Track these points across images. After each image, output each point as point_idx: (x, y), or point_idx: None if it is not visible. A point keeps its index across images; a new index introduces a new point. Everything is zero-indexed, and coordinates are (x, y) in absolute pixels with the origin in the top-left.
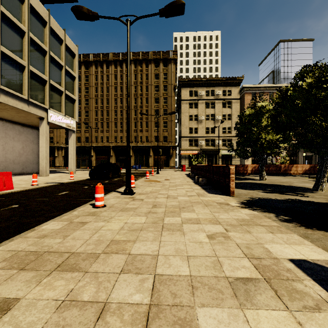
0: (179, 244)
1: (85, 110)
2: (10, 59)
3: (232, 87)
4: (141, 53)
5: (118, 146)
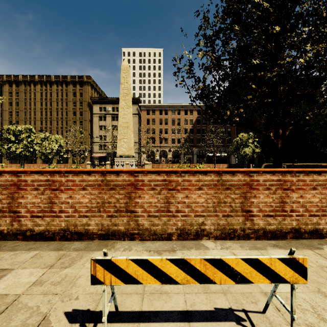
0: None
1: (16, 120)
2: None
3: (132, 105)
4: (61, 76)
5: None
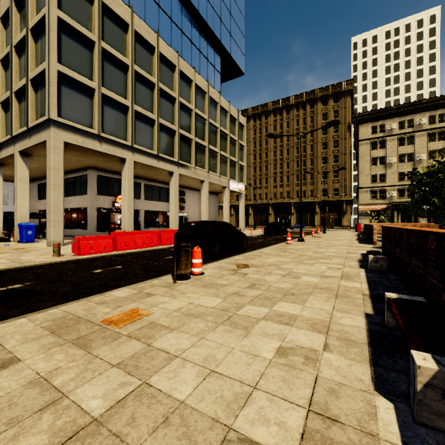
0: (325, 250)
1: None
2: (212, 151)
3: None
4: (304, 94)
5: (277, 203)
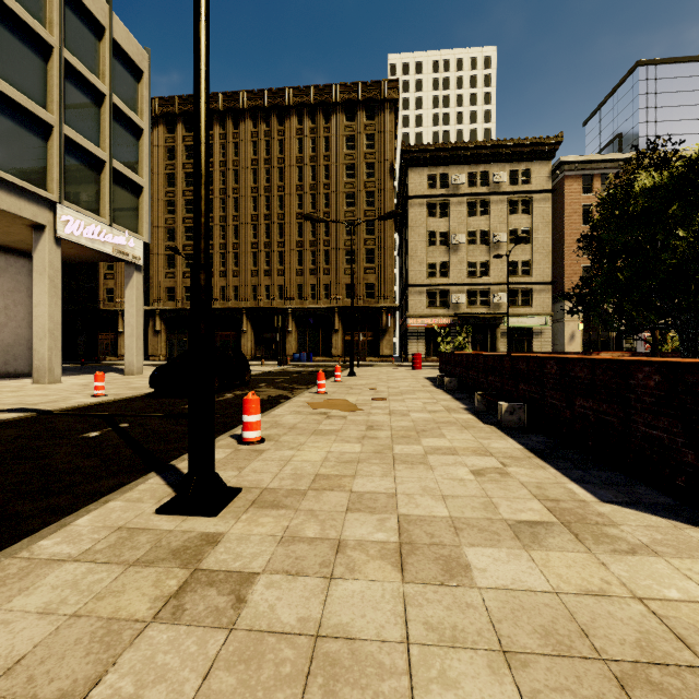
0: None
1: (185, 227)
2: None
3: (533, 163)
4: (313, 89)
5: (259, 309)
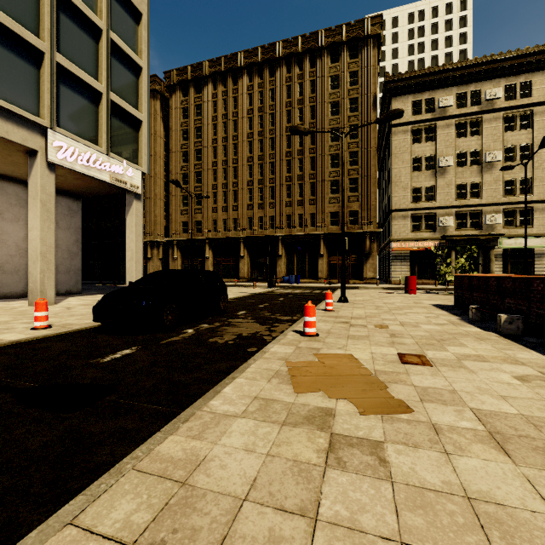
0: None
1: (195, 172)
2: None
3: (534, 74)
4: (300, 39)
5: (254, 238)
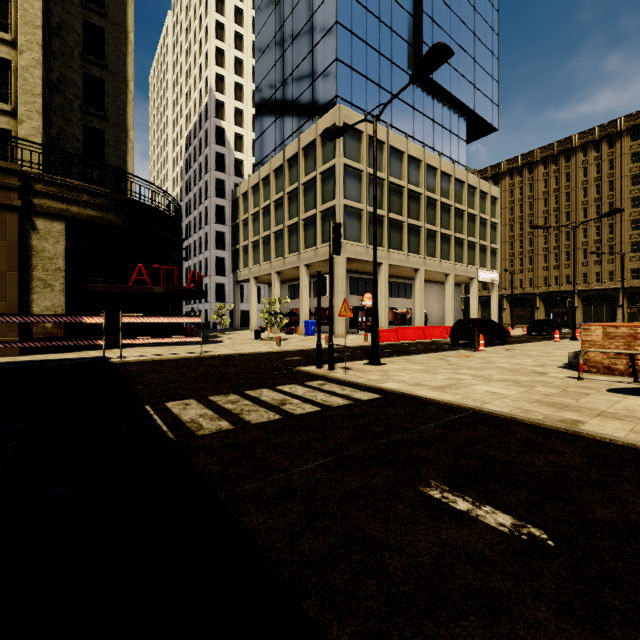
0: None
1: None
2: (457, 239)
3: None
4: (597, 129)
5: (549, 293)
